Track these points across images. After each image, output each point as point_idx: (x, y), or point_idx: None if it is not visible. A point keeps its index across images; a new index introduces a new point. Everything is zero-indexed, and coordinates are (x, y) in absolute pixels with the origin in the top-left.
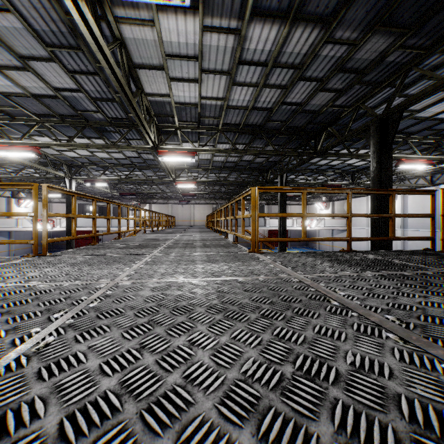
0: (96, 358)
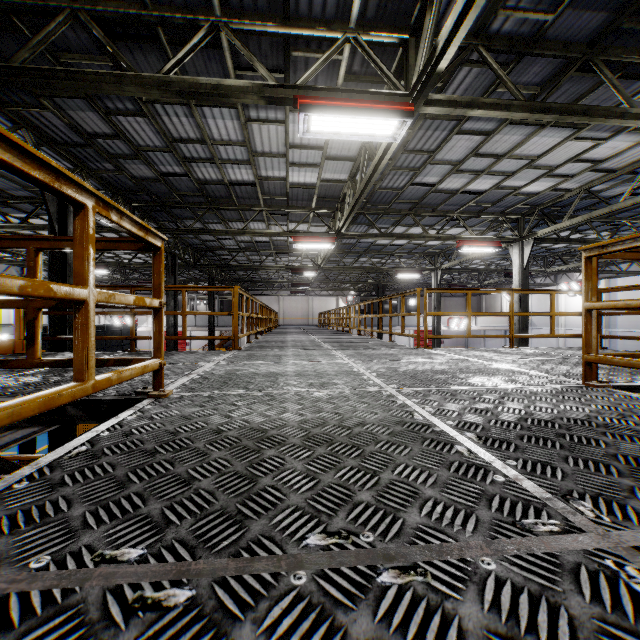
0: (316, 352)
